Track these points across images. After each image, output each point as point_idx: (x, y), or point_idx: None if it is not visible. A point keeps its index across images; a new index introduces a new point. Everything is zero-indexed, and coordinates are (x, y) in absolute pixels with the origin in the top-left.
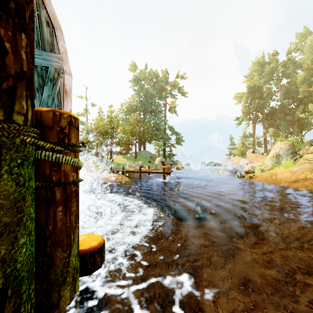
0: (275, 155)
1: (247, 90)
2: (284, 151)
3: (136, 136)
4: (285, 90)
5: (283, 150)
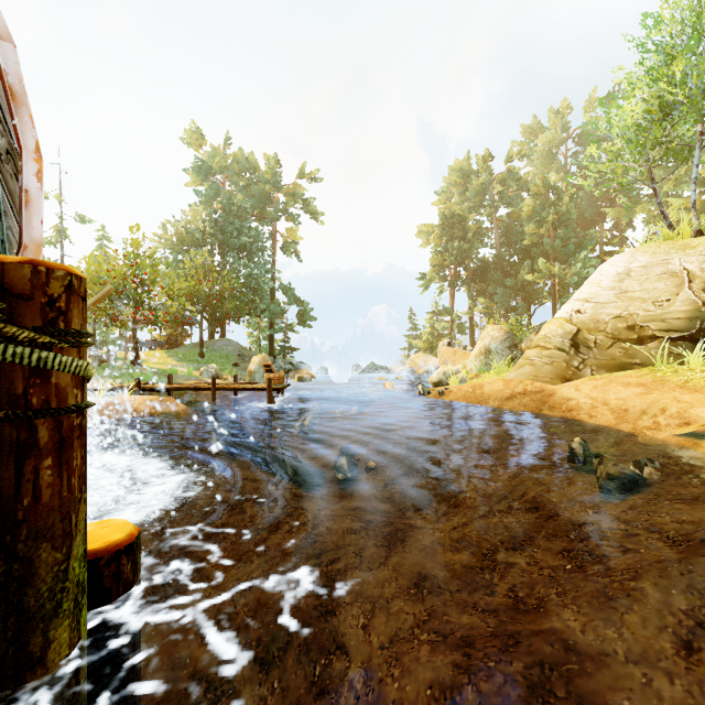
0: (483, 350)
1: (440, 222)
2: (498, 343)
3: (202, 305)
4: (504, 228)
5: (497, 341)
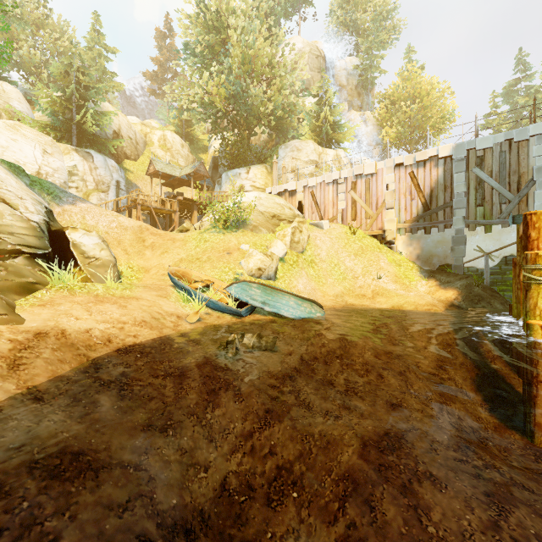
0: None
1: None
2: None
3: None
4: None
5: None
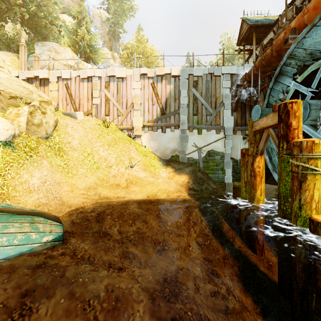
0: None
1: None
2: None
3: None
4: None
5: None
